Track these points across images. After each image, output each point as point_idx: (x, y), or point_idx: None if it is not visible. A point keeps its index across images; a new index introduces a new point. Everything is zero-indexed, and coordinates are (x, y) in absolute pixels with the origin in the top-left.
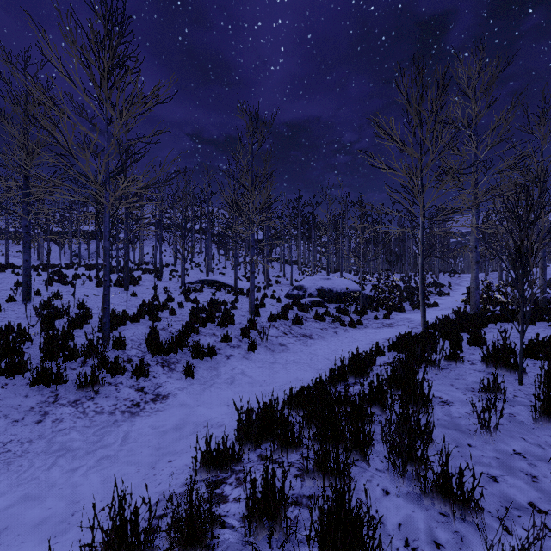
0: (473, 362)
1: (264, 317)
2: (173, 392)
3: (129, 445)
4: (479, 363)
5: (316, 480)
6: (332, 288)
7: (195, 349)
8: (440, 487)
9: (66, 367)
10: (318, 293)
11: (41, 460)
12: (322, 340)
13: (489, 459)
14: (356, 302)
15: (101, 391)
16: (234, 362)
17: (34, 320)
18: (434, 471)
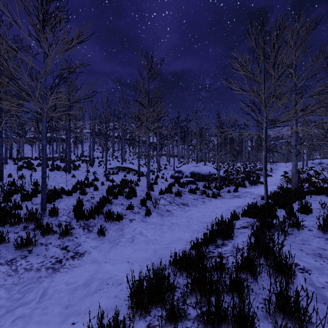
0: (309, 228)
1: (156, 191)
2: (88, 250)
3: (44, 303)
4: (316, 230)
5: None
6: (200, 172)
7: (108, 215)
8: None
9: (11, 231)
10: (191, 175)
11: None
12: (195, 207)
13: None
14: (216, 181)
15: (33, 250)
16: (135, 224)
17: None
18: None
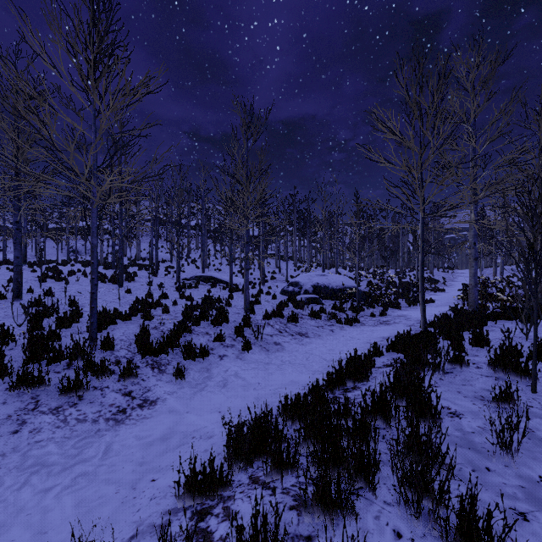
0: (478, 365)
1: (259, 314)
2: (162, 396)
3: (110, 459)
4: (486, 367)
5: (315, 516)
6: (328, 285)
7: (187, 349)
8: (464, 534)
9: (50, 370)
10: (314, 289)
11: (13, 477)
12: (318, 338)
13: (513, 488)
14: (352, 299)
15: (85, 396)
16: (227, 362)
17: (22, 319)
18: (457, 513)
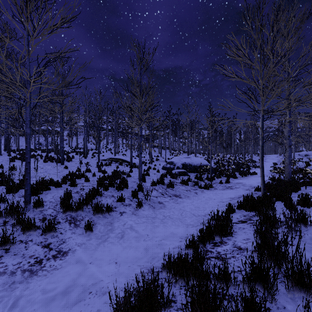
0: None
1: (148, 182)
2: (73, 248)
3: None
4: None
5: None
6: (191, 163)
7: (96, 208)
8: None
9: None
10: (183, 166)
11: None
12: (187, 199)
13: None
14: (207, 172)
15: (11, 249)
16: (125, 218)
17: None
18: None
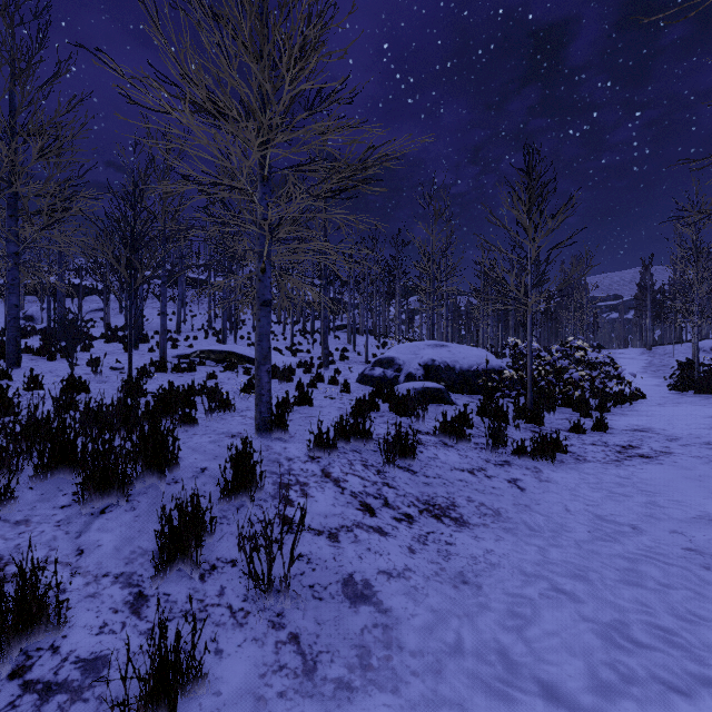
0: None
1: (301, 437)
2: None
3: None
4: None
5: None
6: (453, 364)
7: None
8: None
9: None
10: (426, 372)
11: None
12: (501, 531)
13: None
14: (517, 391)
15: None
16: None
17: None
18: None
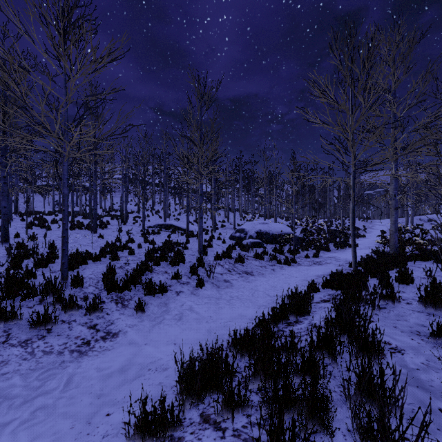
0: (407, 301)
1: (211, 256)
2: (123, 329)
3: (70, 391)
4: (416, 303)
5: None
6: (269, 231)
7: (148, 286)
8: None
9: (23, 305)
10: (257, 235)
11: None
12: (262, 277)
13: None
14: (290, 243)
15: (53, 329)
16: (183, 298)
17: (6, 260)
18: None
